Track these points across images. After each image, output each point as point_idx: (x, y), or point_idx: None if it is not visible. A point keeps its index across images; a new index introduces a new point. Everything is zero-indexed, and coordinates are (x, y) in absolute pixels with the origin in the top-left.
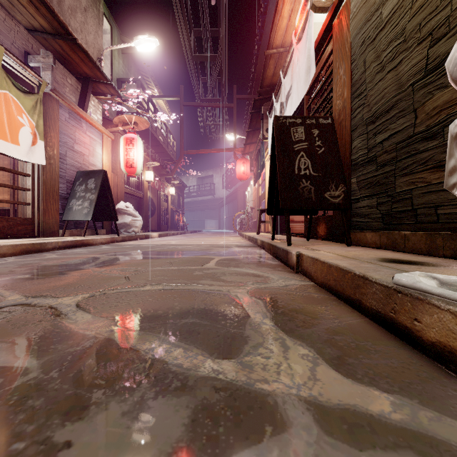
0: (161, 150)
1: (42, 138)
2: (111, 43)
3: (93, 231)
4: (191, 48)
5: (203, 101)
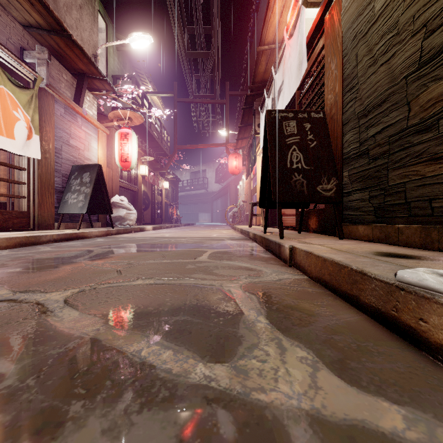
0: (156, 145)
1: (37, 132)
2: (106, 41)
3: (88, 224)
4: (185, 46)
5: (196, 97)
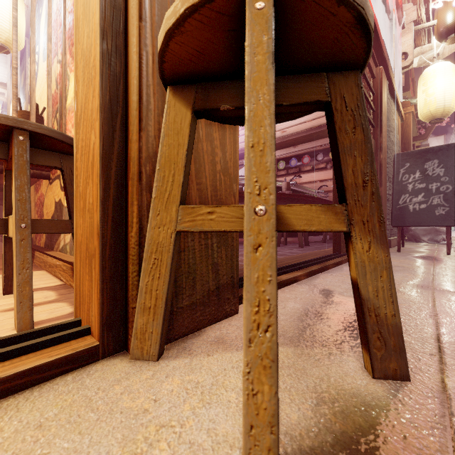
0: None
1: None
2: None
3: None
4: None
5: None
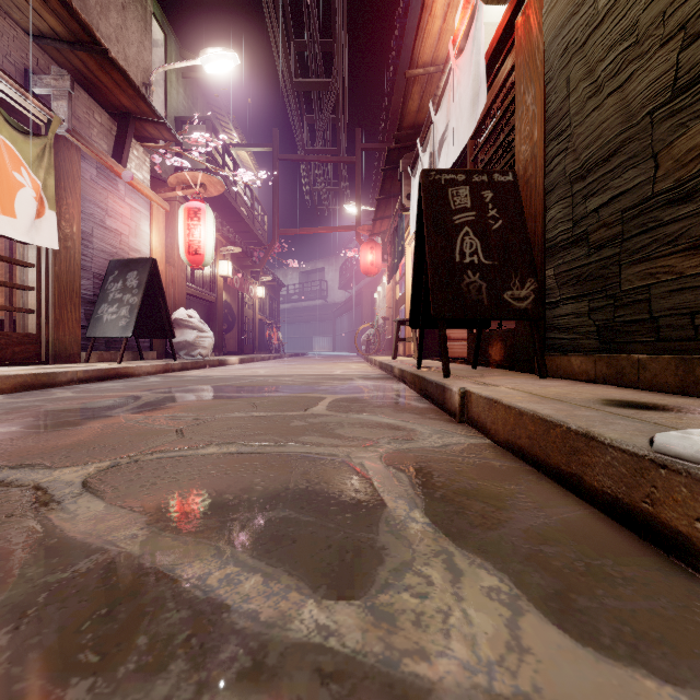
0: (244, 228)
1: (53, 206)
2: (164, 61)
3: (135, 354)
4: (291, 70)
5: (309, 152)
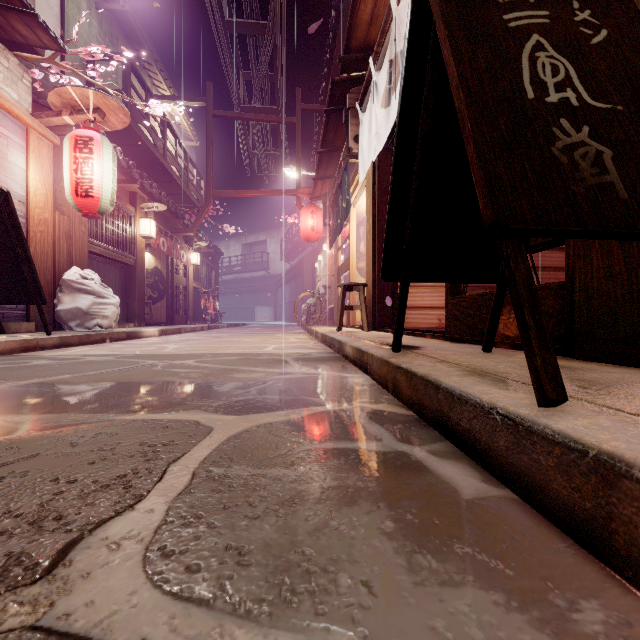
0: (177, 190)
1: None
2: None
3: None
4: (222, 6)
5: (245, 110)
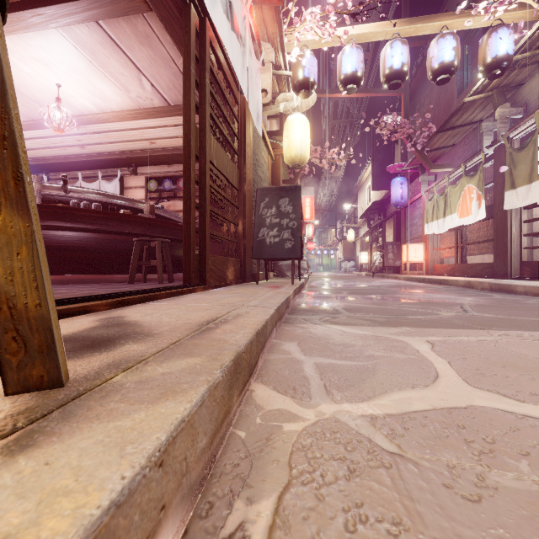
0: None
1: None
2: None
3: None
4: None
5: None
